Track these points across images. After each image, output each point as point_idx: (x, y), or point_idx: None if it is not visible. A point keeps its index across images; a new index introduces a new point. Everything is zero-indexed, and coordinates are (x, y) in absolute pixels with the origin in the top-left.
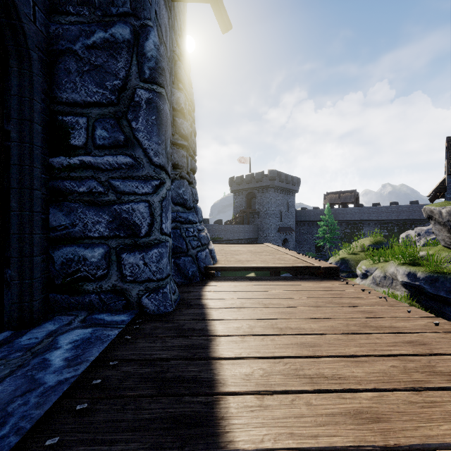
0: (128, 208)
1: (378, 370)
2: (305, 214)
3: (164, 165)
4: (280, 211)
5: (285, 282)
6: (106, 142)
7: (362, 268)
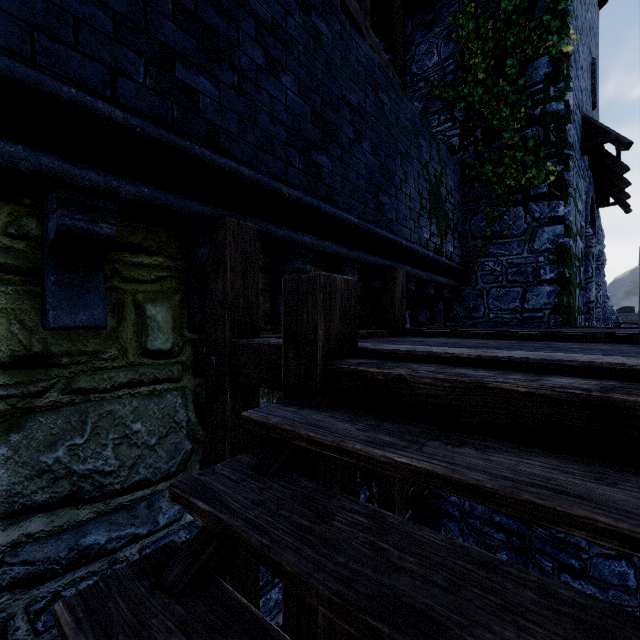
0: None
1: None
2: None
3: (600, 285)
4: None
5: None
6: None
7: None
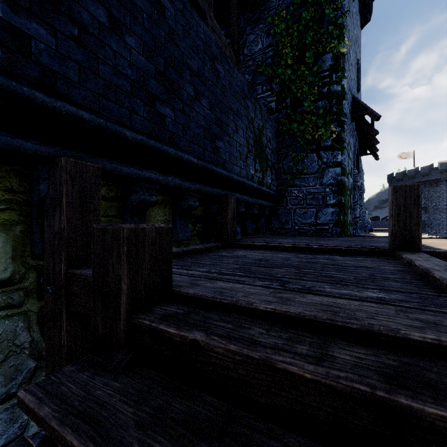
0: None
1: None
2: None
3: (362, 205)
4: None
5: None
6: None
7: None
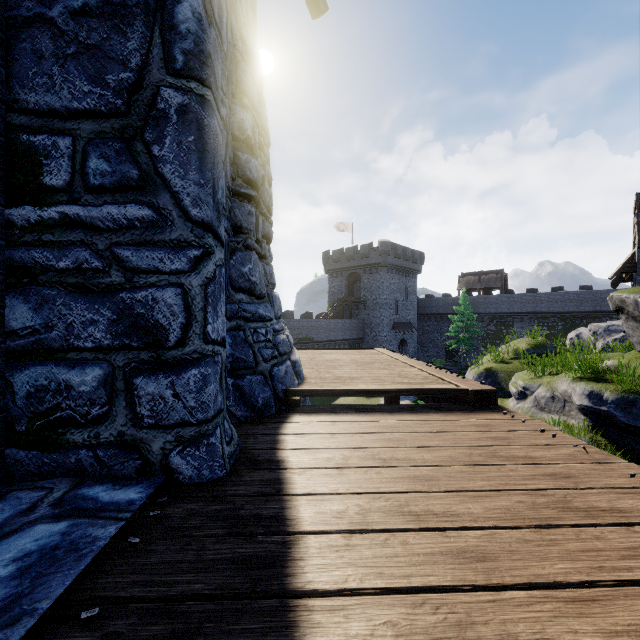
0: (146, 297)
1: (625, 625)
2: (431, 304)
3: (211, 223)
4: (395, 300)
5: (413, 416)
6: (107, 181)
7: (518, 383)
